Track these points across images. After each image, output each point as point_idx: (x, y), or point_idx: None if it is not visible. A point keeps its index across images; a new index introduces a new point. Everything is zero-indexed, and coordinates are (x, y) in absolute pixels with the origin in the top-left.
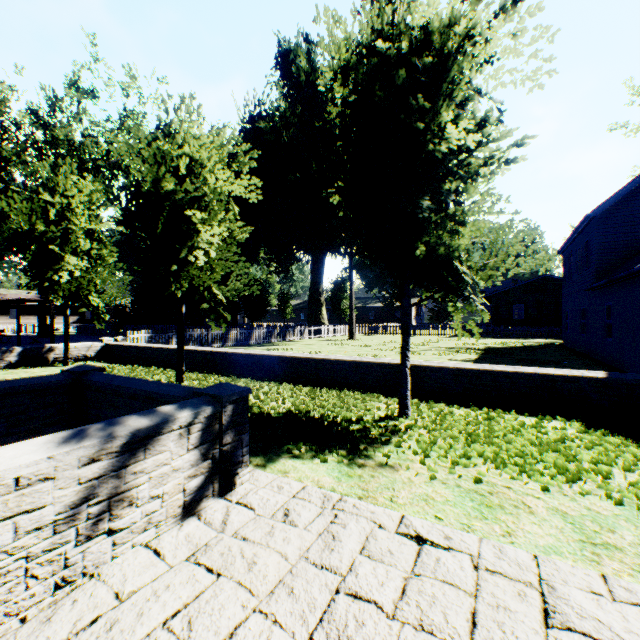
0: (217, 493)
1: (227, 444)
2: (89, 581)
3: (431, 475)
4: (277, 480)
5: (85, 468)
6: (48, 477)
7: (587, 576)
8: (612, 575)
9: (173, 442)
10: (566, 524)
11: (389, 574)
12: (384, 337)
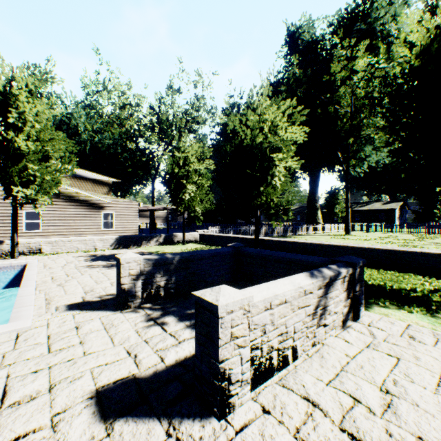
0: (351, 319)
1: (357, 291)
2: (322, 346)
3: None
4: (384, 318)
5: (318, 291)
6: (310, 292)
7: None
8: None
9: (339, 285)
10: None
11: None
12: (374, 234)
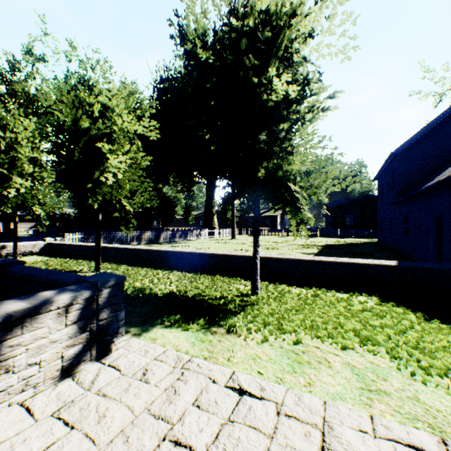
0: (95, 358)
1: (103, 319)
2: None
3: (262, 339)
4: (146, 346)
5: None
6: None
7: (360, 417)
8: (378, 415)
9: (51, 320)
10: (353, 375)
11: (210, 421)
12: None
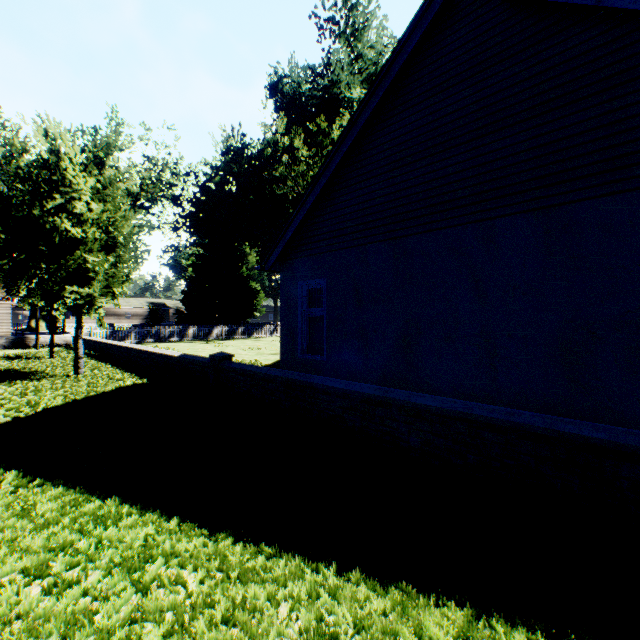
0: None
1: None
2: None
3: None
4: None
5: None
6: None
7: None
8: None
9: None
10: None
11: None
12: None
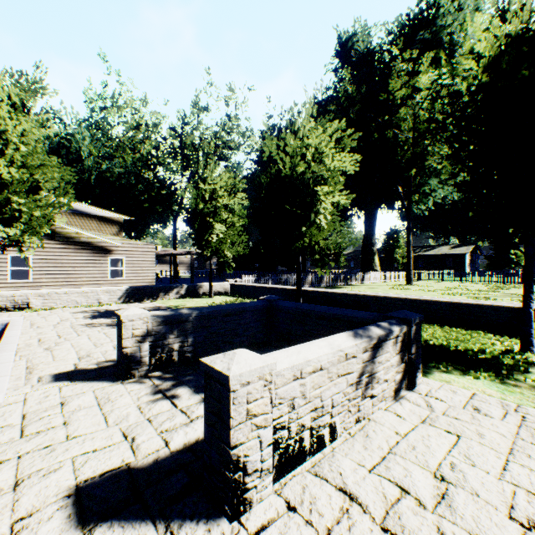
0: (406, 387)
1: (412, 354)
2: (368, 422)
3: None
4: (445, 386)
5: (363, 354)
6: (353, 356)
7: None
8: None
9: (390, 347)
10: None
11: None
12: (441, 283)
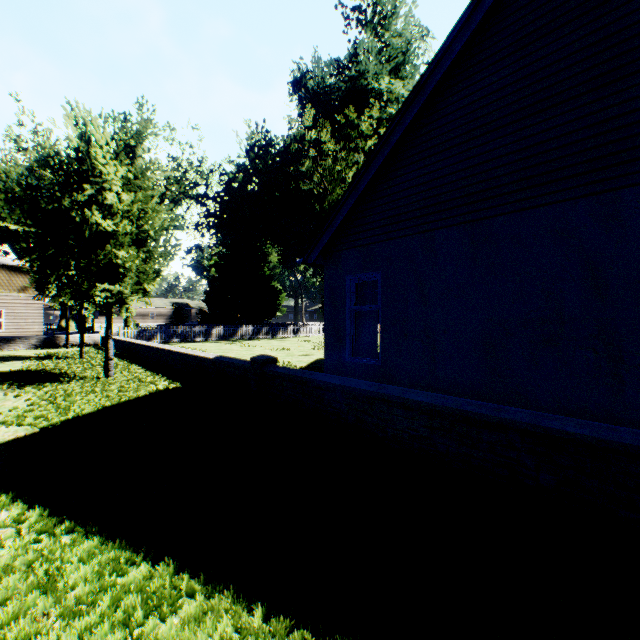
0: None
1: None
2: None
3: (7, 393)
4: None
5: None
6: None
7: None
8: None
9: None
10: None
11: None
12: None
